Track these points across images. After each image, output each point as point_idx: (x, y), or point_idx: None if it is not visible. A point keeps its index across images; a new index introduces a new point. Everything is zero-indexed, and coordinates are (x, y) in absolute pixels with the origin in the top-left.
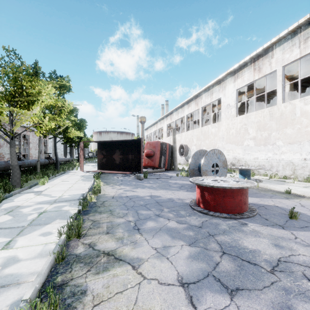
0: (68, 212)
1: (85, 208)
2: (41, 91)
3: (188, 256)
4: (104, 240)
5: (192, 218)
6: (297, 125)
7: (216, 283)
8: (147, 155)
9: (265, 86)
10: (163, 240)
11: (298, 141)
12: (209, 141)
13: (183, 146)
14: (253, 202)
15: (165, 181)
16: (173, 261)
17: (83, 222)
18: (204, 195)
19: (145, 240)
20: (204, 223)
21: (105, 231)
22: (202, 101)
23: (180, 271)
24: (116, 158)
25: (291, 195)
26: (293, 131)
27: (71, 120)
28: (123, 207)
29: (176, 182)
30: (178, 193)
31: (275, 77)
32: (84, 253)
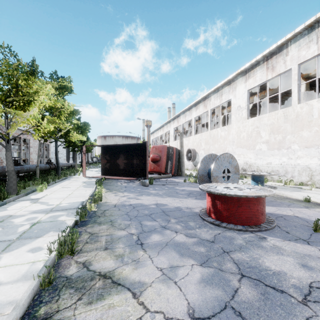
0: (64, 223)
1: (84, 218)
2: (39, 91)
3: (200, 280)
4: (102, 258)
5: (202, 231)
6: (314, 127)
7: (237, 319)
8: (152, 160)
9: (278, 87)
10: (170, 259)
11: (316, 144)
12: (219, 145)
13: (190, 150)
14: (270, 211)
15: (172, 187)
16: (182, 287)
17: (79, 234)
18: (215, 204)
19: (149, 258)
20: (217, 237)
21: (103, 247)
22: (211, 103)
23: (191, 301)
24: (120, 163)
25: (310, 203)
26: (310, 134)
27: (74, 124)
28: (125, 217)
29: (184, 189)
30: (187, 200)
31: (289, 77)
32: (76, 275)
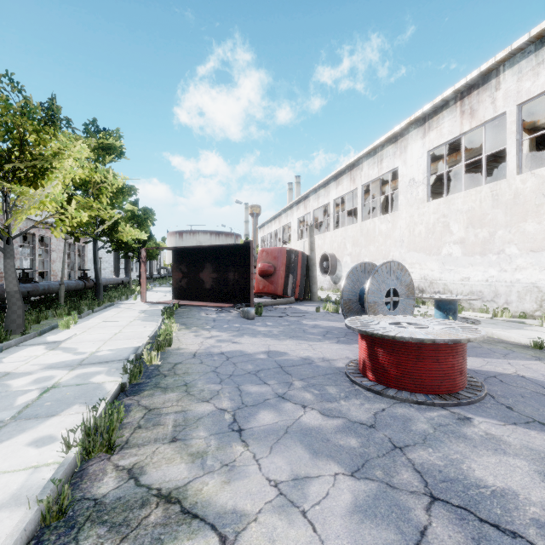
0: (101, 389)
1: (137, 378)
2: (62, 153)
3: (351, 508)
4: (165, 459)
5: (352, 404)
6: None
7: None
8: (261, 273)
9: (480, 146)
10: (294, 461)
11: None
12: (377, 247)
13: (327, 256)
14: (472, 366)
15: (296, 322)
16: (317, 523)
17: (126, 411)
18: (375, 354)
19: (254, 460)
20: (379, 416)
21: (169, 436)
22: (363, 174)
23: None
24: (206, 279)
25: (544, 352)
26: (539, 227)
27: (127, 211)
28: (212, 376)
29: (316, 324)
30: (322, 346)
31: (500, 128)
32: (114, 495)
